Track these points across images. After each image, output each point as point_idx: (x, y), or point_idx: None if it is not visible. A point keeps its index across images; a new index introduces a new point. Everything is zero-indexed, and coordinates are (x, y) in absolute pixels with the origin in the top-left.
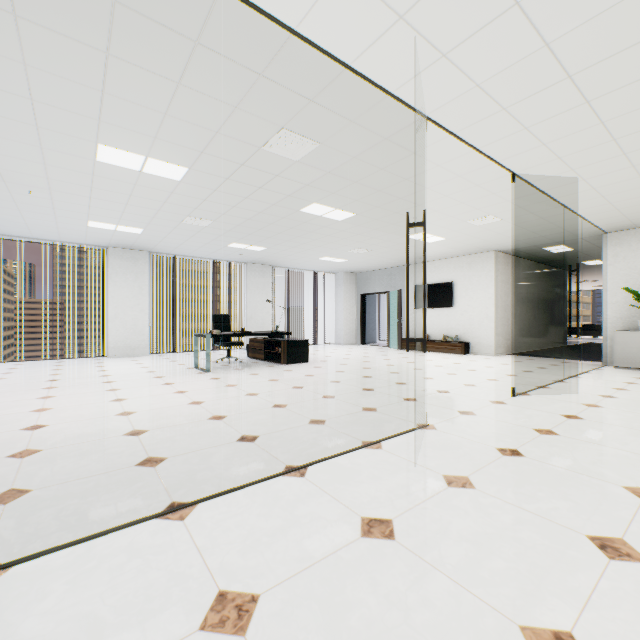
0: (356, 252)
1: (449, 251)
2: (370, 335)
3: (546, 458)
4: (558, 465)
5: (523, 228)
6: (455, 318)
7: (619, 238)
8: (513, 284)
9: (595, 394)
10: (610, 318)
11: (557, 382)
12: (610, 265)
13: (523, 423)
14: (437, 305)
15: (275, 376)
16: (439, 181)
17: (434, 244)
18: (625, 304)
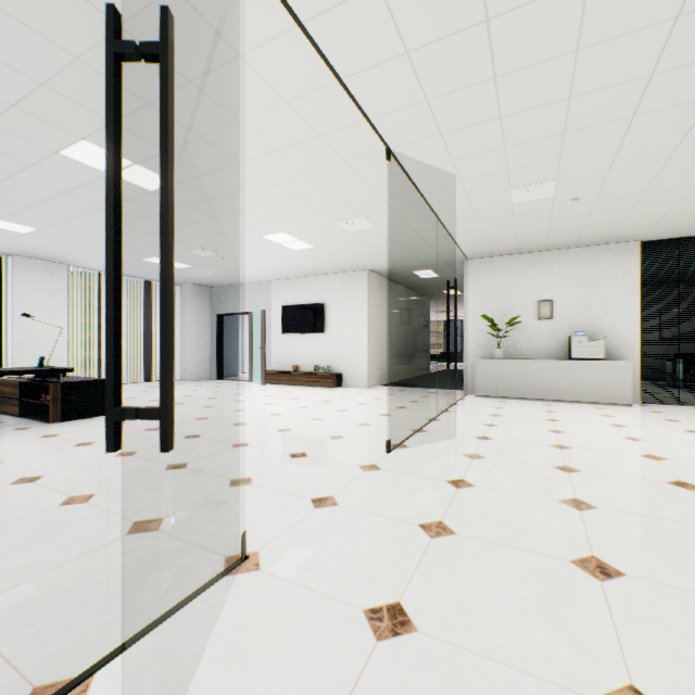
0: (200, 254)
1: (320, 265)
2: (230, 367)
3: (452, 622)
4: (476, 646)
5: (396, 243)
6: (328, 345)
7: (478, 266)
8: (386, 309)
9: (472, 436)
10: (471, 346)
11: (432, 421)
12: (471, 292)
13: (405, 512)
14: (308, 330)
15: (4, 453)
16: (293, 139)
17: (301, 253)
18: (483, 332)
